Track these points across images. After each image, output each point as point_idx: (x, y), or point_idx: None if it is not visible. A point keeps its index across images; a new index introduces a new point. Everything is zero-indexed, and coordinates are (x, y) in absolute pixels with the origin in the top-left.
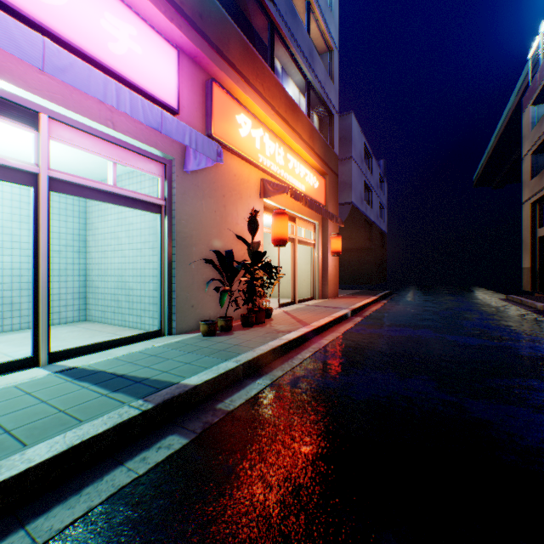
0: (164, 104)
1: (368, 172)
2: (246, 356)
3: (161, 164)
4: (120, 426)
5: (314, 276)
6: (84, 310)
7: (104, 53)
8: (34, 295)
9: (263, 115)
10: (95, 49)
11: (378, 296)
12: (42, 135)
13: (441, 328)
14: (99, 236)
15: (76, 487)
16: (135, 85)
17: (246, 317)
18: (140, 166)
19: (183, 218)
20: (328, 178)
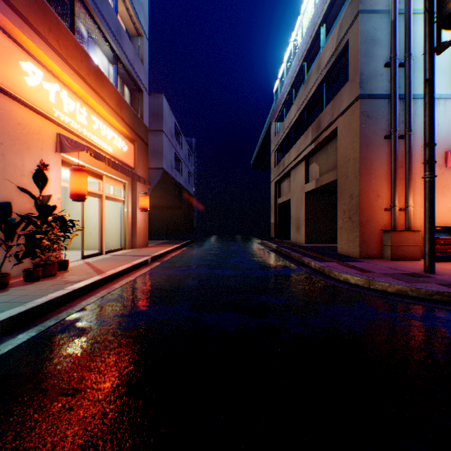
0: None
1: (178, 145)
2: (11, 312)
3: None
4: None
5: (124, 229)
6: None
7: None
8: None
9: (59, 70)
10: None
11: (181, 244)
12: None
13: (214, 265)
14: None
15: None
16: None
17: (31, 271)
18: None
19: None
20: (138, 144)
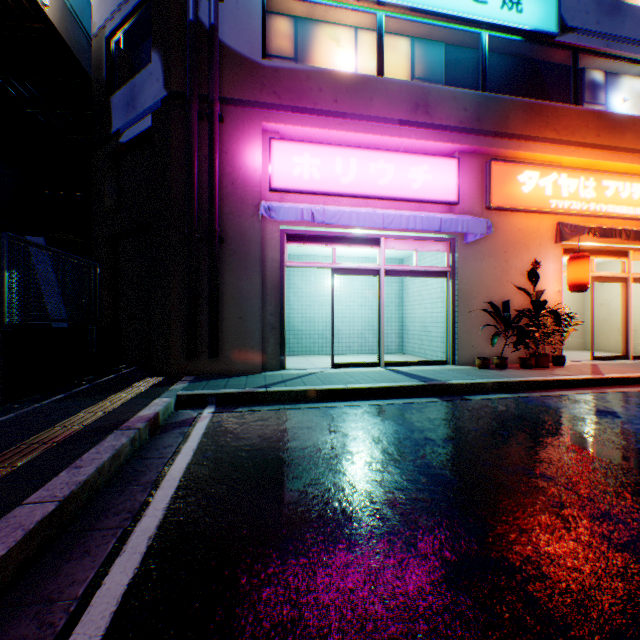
0: (446, 203)
1: None
2: (497, 380)
3: (446, 242)
4: (411, 386)
5: None
6: (400, 346)
7: (409, 193)
8: (378, 331)
9: (555, 158)
10: (404, 194)
11: None
12: (381, 249)
13: None
14: (409, 294)
15: (395, 398)
16: (426, 201)
17: (522, 359)
18: (431, 248)
19: (463, 278)
20: None
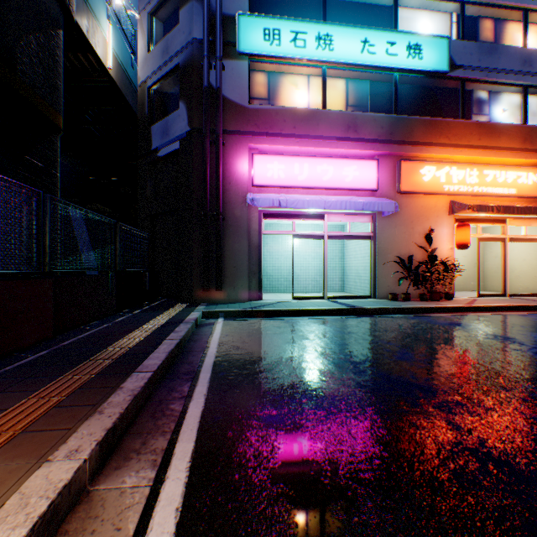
0: (369, 190)
1: None
2: (397, 306)
3: (369, 216)
4: (340, 309)
5: None
6: (342, 287)
7: (343, 184)
8: (323, 275)
9: (447, 156)
10: (340, 185)
11: None
12: (325, 222)
13: None
14: (348, 250)
15: (329, 316)
16: (355, 189)
17: (420, 295)
18: (359, 220)
19: (381, 240)
20: None
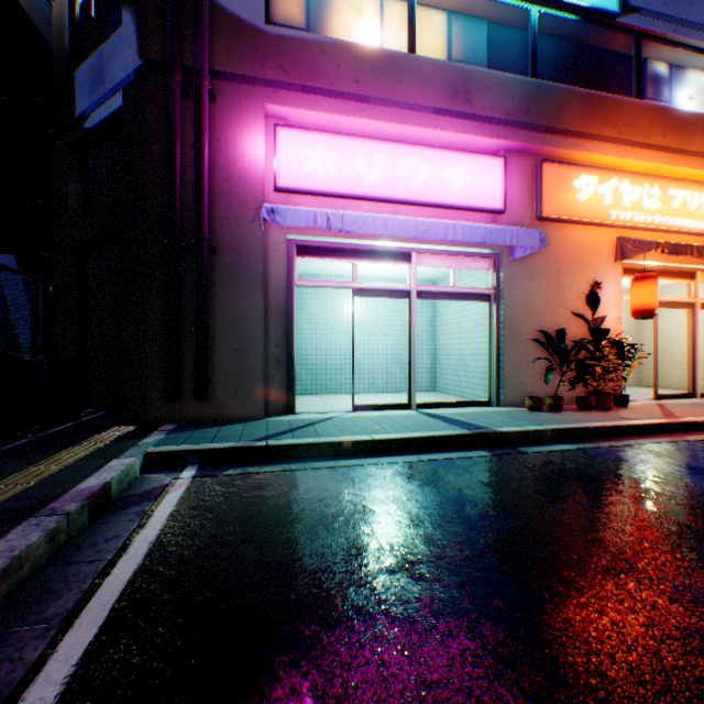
0: (490, 211)
1: None
2: (557, 426)
3: (489, 259)
4: (452, 436)
5: None
6: (433, 382)
7: (446, 197)
8: (408, 365)
9: (616, 161)
10: (441, 198)
11: None
12: (412, 266)
13: None
14: (443, 322)
15: (433, 452)
16: (467, 208)
17: (580, 399)
18: (472, 266)
19: (509, 302)
20: None
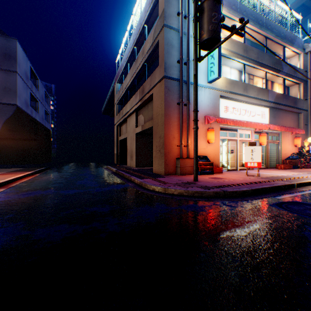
0: None
1: (35, 87)
2: None
3: None
4: None
5: None
6: None
7: None
8: None
9: None
10: None
11: (35, 171)
12: None
13: (62, 187)
14: None
15: None
16: None
17: None
18: None
19: None
20: None
